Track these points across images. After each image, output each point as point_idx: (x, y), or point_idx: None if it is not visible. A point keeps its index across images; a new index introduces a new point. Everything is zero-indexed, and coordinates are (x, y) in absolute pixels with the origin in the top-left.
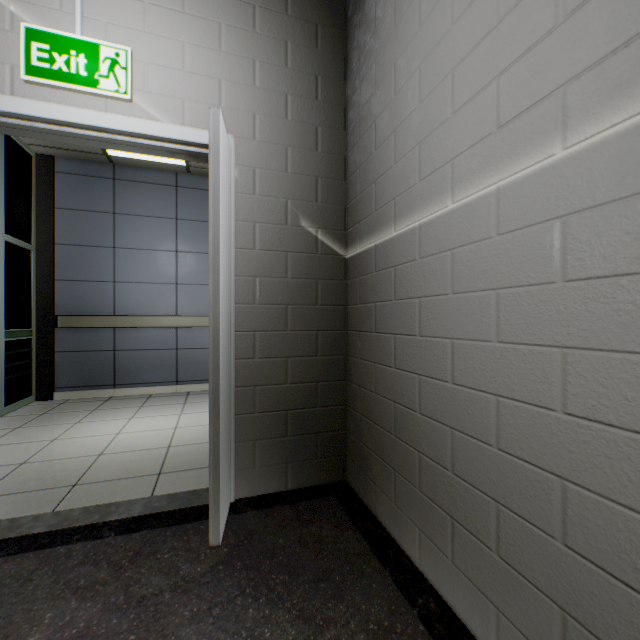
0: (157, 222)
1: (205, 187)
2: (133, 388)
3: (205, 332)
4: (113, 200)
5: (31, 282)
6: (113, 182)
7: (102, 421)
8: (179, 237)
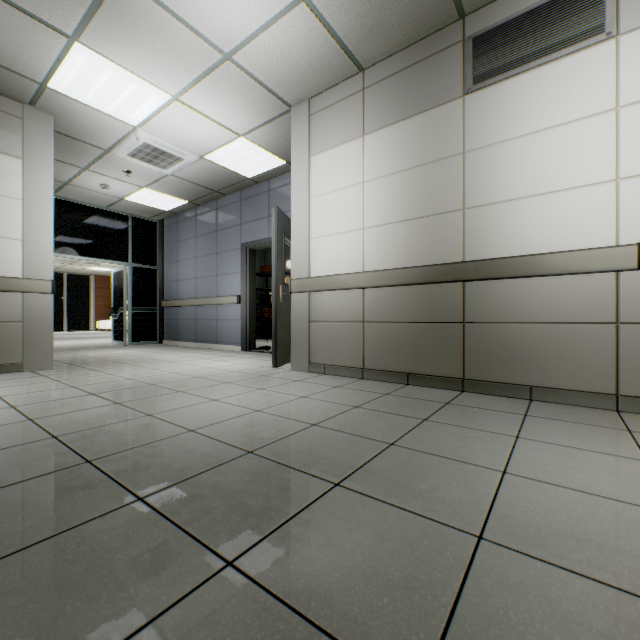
0: (190, 241)
1: (206, 211)
2: (182, 342)
3: (206, 309)
4: (177, 234)
5: (157, 285)
6: (177, 224)
7: (126, 349)
8: (197, 248)
